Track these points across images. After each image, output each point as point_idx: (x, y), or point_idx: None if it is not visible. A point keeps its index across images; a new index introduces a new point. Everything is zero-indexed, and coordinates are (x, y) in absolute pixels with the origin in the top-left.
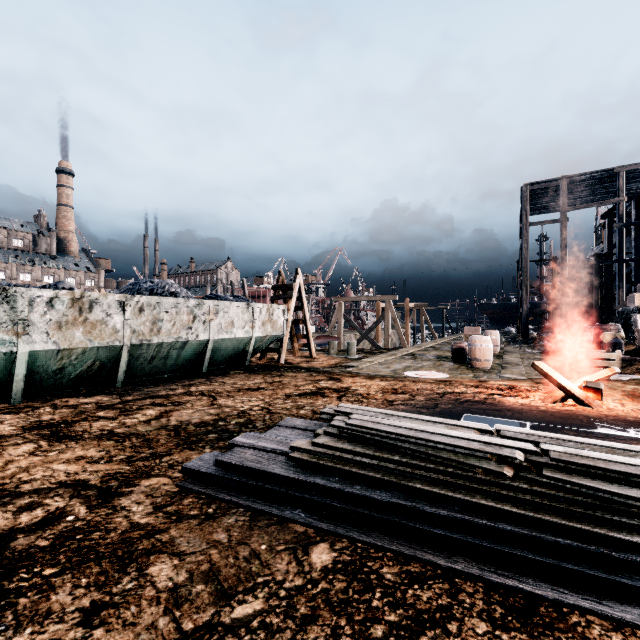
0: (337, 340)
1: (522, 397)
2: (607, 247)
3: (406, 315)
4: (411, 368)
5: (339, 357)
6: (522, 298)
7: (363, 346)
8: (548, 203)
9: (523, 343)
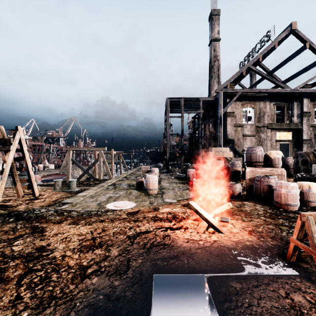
0: (65, 176)
1: (184, 229)
2: (194, 131)
3: (112, 158)
4: (112, 199)
5: (62, 191)
6: (166, 151)
7: (87, 175)
8: (175, 109)
9: (167, 172)
